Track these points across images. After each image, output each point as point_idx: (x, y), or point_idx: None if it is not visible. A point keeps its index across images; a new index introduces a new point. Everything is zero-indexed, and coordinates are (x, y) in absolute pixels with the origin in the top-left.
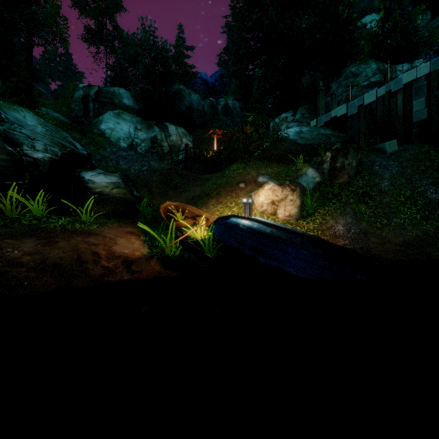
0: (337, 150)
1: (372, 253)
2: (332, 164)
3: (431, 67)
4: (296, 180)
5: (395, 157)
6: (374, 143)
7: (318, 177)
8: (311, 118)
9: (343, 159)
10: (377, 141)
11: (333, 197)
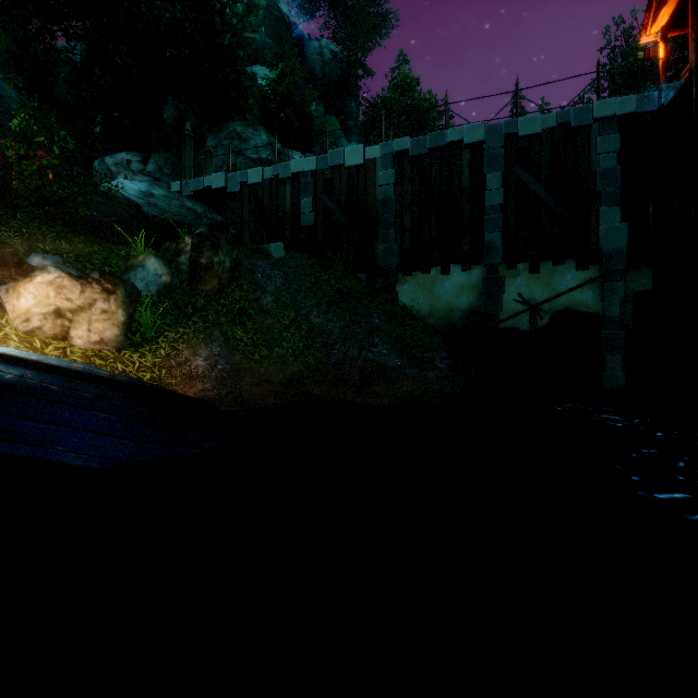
0: (202, 237)
1: (245, 399)
2: (194, 257)
3: (318, 164)
4: (125, 274)
5: (281, 265)
6: (261, 242)
7: (167, 275)
8: (176, 179)
9: (212, 253)
10: (264, 240)
11: (194, 312)
